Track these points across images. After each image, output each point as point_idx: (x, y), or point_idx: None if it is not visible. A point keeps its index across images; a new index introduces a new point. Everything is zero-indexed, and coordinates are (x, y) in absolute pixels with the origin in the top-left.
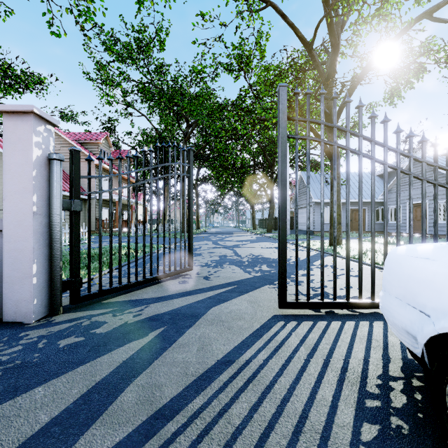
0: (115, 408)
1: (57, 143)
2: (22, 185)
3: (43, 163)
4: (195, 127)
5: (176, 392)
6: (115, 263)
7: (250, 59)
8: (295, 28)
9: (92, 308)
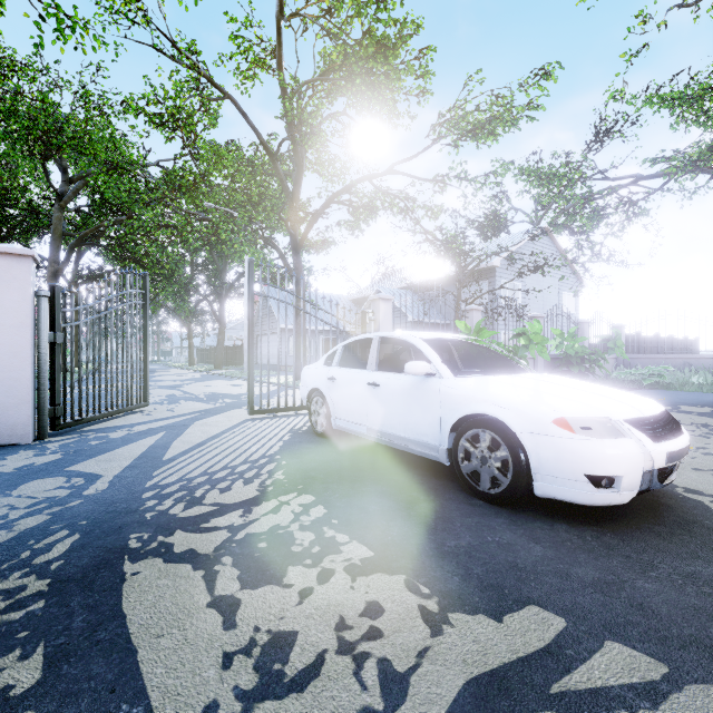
0: (174, 446)
1: None
2: (18, 320)
3: (33, 299)
4: (83, 186)
5: (203, 440)
6: None
7: (194, 121)
8: (258, 132)
9: (75, 434)
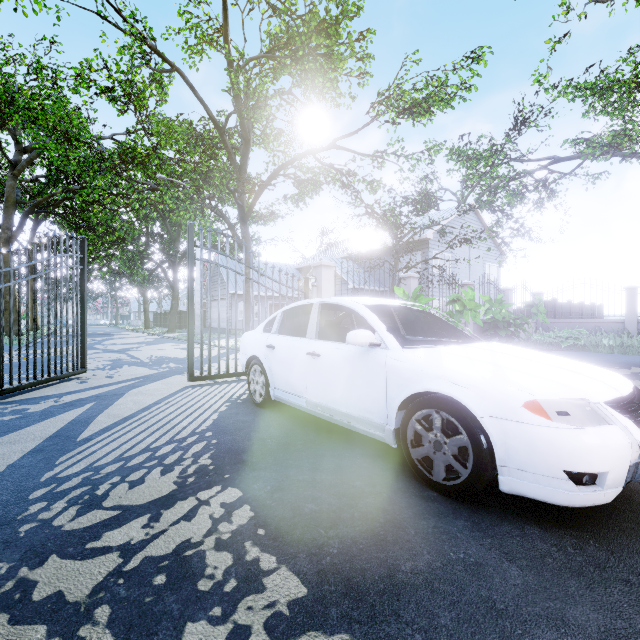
0: (97, 421)
1: None
2: None
3: None
4: (37, 156)
5: (131, 413)
6: None
7: (146, 96)
8: (206, 106)
9: None
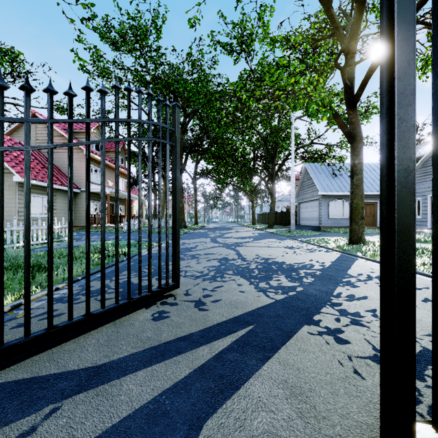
0: None
1: (45, 133)
2: None
3: None
4: (193, 116)
5: None
6: (78, 272)
7: (252, 38)
8: None
9: None
